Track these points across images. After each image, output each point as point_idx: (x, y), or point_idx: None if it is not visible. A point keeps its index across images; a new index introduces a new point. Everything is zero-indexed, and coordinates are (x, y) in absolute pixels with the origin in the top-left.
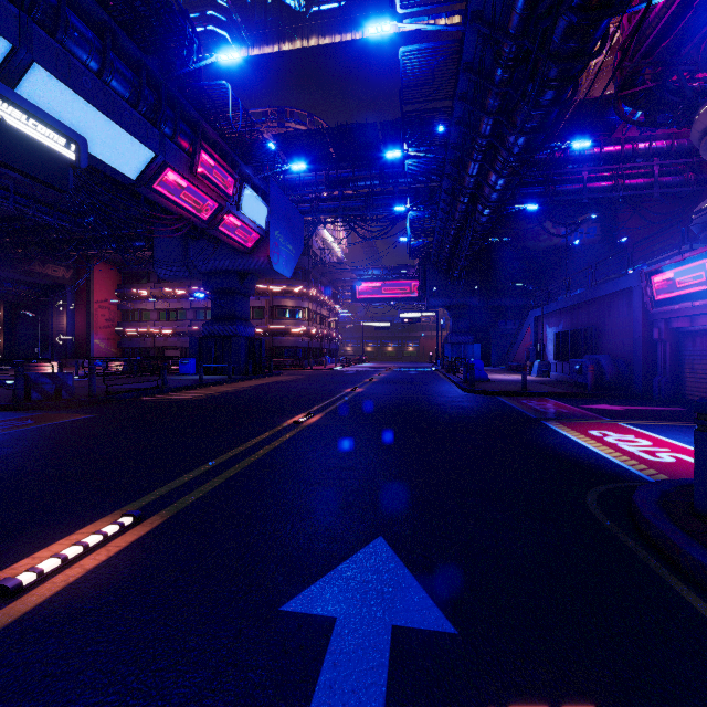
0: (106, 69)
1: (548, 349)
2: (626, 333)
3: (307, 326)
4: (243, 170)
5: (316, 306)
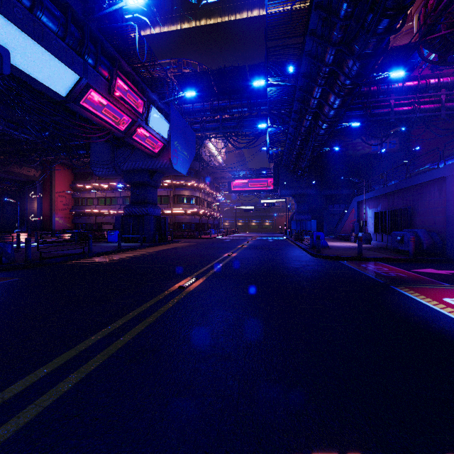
0: (36, 5)
1: (368, 224)
2: (438, 212)
3: (198, 208)
4: (151, 96)
5: (204, 195)
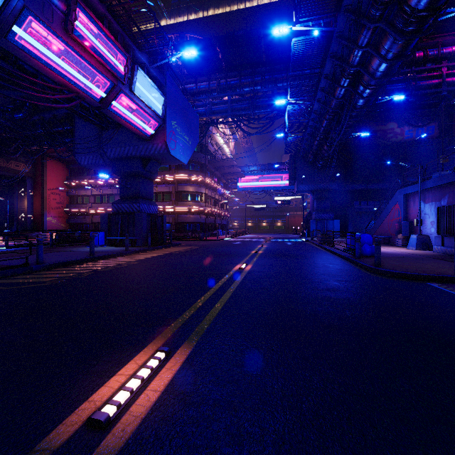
0: None
1: (423, 223)
2: None
3: (204, 206)
4: (138, 57)
5: (211, 192)
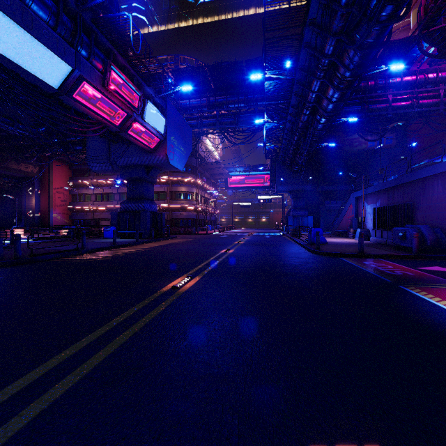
0: None
1: (367, 220)
2: (442, 207)
3: (195, 204)
4: (147, 91)
5: (201, 191)
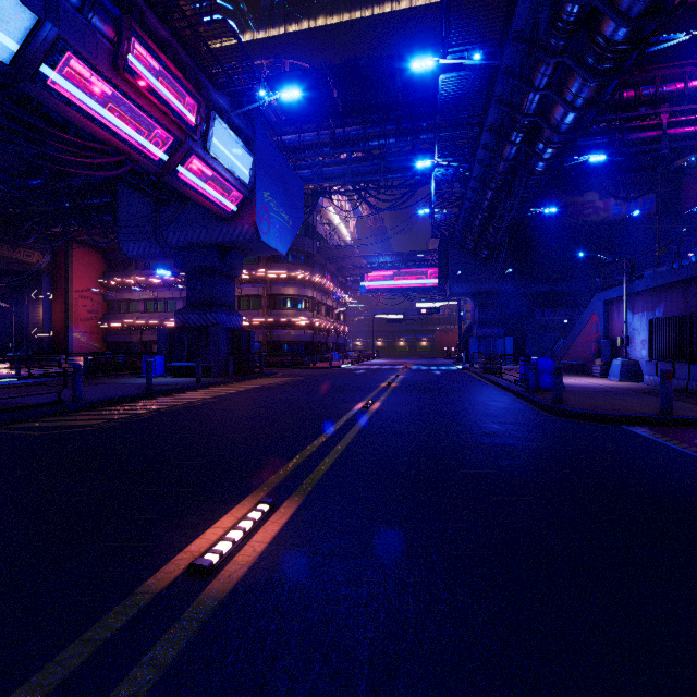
0: None
1: (631, 343)
2: None
3: (310, 317)
4: (215, 100)
5: (321, 295)
